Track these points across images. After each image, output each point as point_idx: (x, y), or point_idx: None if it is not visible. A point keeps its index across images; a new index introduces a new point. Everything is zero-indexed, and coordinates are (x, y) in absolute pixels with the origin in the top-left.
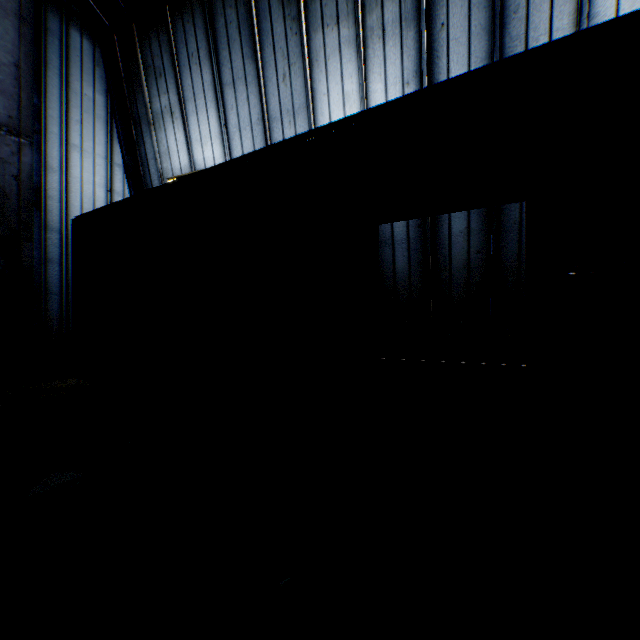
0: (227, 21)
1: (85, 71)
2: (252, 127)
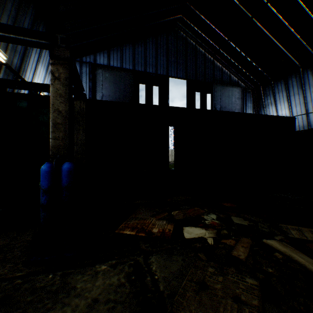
0: (291, 81)
1: (248, 100)
2: (299, 105)
